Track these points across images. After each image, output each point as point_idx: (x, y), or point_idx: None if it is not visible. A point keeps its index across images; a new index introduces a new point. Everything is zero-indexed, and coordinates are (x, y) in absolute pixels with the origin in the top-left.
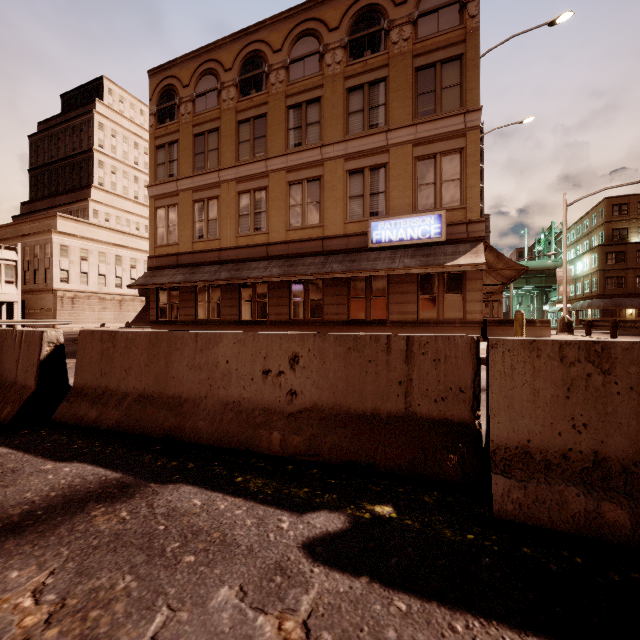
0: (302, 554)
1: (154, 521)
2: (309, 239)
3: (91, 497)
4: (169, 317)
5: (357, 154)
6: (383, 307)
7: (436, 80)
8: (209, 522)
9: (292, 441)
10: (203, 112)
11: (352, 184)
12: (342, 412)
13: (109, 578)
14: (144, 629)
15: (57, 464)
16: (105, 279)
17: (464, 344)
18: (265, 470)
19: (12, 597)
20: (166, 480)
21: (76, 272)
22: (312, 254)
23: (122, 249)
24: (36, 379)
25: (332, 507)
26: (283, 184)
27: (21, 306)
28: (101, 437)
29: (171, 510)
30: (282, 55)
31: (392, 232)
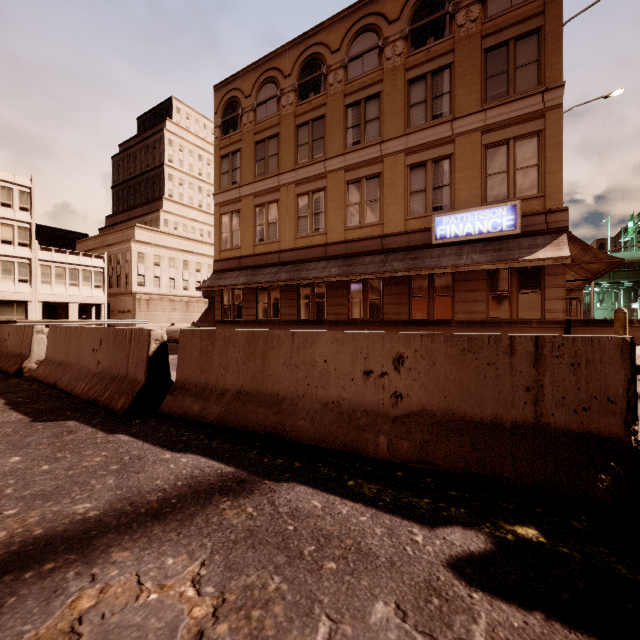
0: (451, 575)
1: (281, 520)
2: (368, 238)
3: (214, 489)
4: (232, 317)
5: (419, 147)
6: (448, 306)
7: (509, 59)
8: (336, 527)
9: (401, 446)
10: (264, 120)
11: (413, 179)
12: (456, 418)
13: (258, 576)
14: (311, 638)
15: (174, 454)
16: (174, 282)
17: (613, 346)
18: (374, 475)
19: (175, 584)
20: (278, 478)
21: (150, 276)
22: (371, 253)
23: (189, 254)
24: (145, 373)
25: (464, 523)
26: (341, 184)
27: (107, 308)
28: (204, 430)
29: (294, 510)
30: (340, 55)
31: (458, 227)
